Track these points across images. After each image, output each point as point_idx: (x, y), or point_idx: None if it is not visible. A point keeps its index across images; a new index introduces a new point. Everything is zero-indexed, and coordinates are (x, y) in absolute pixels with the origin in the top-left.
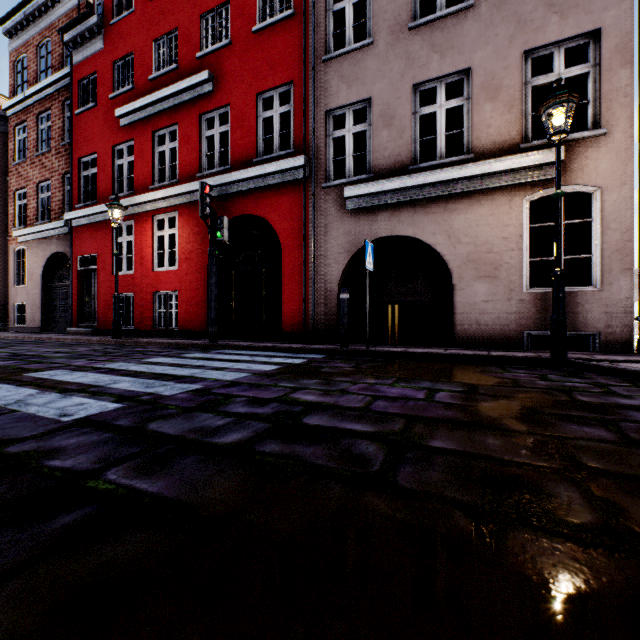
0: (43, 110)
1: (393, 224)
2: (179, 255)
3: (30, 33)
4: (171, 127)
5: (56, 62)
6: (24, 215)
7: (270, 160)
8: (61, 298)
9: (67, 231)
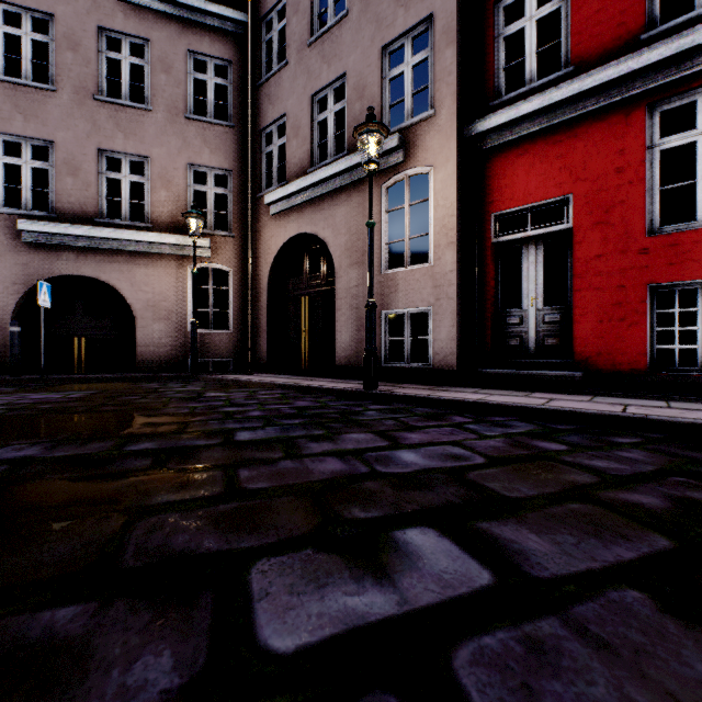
0: None
1: (79, 265)
2: None
3: None
4: None
5: None
6: None
7: None
8: None
9: None
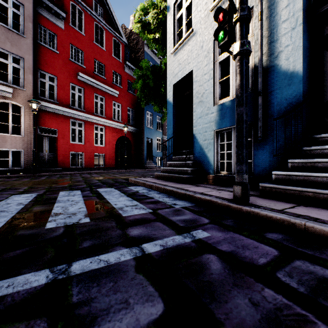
0: None
1: None
2: None
3: None
4: None
5: None
6: None
7: None
8: None
9: None
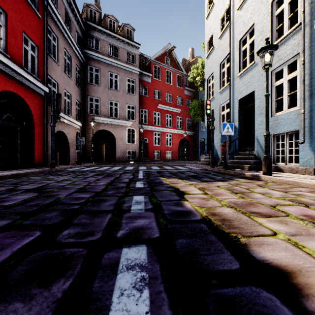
0: None
1: (62, 127)
2: None
3: None
4: None
5: None
6: None
7: (30, 74)
8: None
9: None
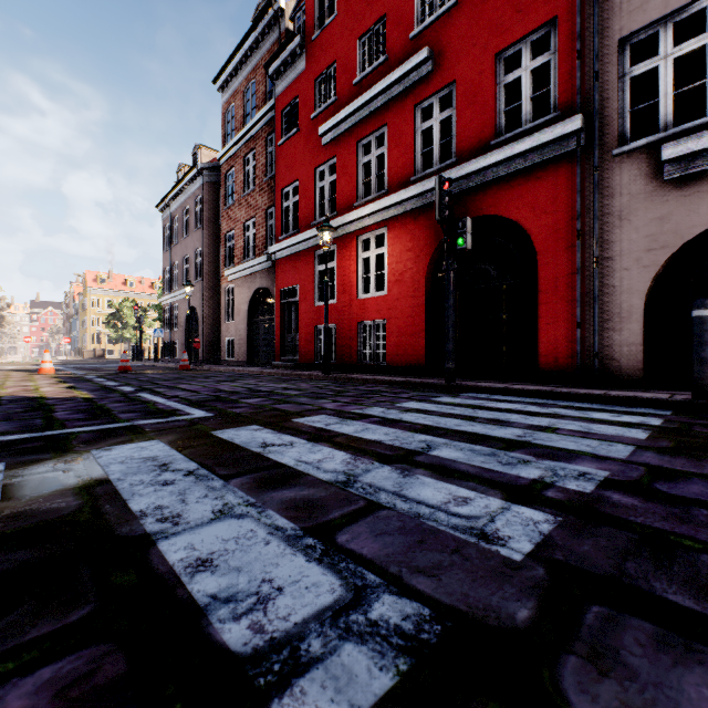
0: (248, 151)
1: None
2: (388, 278)
3: (238, 81)
4: (378, 131)
5: (259, 101)
6: (233, 255)
7: (517, 137)
8: (263, 332)
9: (269, 265)
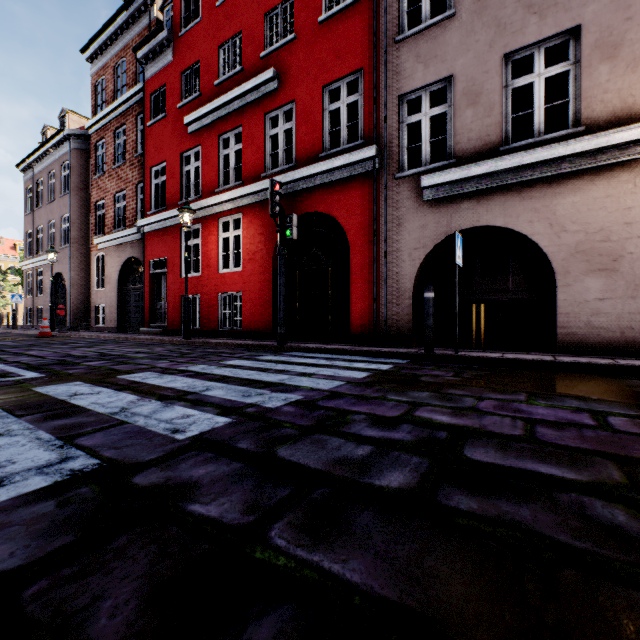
0: (119, 126)
1: (479, 214)
2: (243, 256)
3: (108, 56)
4: (235, 130)
5: (130, 80)
6: (103, 224)
7: (337, 154)
8: (134, 300)
9: (140, 237)
